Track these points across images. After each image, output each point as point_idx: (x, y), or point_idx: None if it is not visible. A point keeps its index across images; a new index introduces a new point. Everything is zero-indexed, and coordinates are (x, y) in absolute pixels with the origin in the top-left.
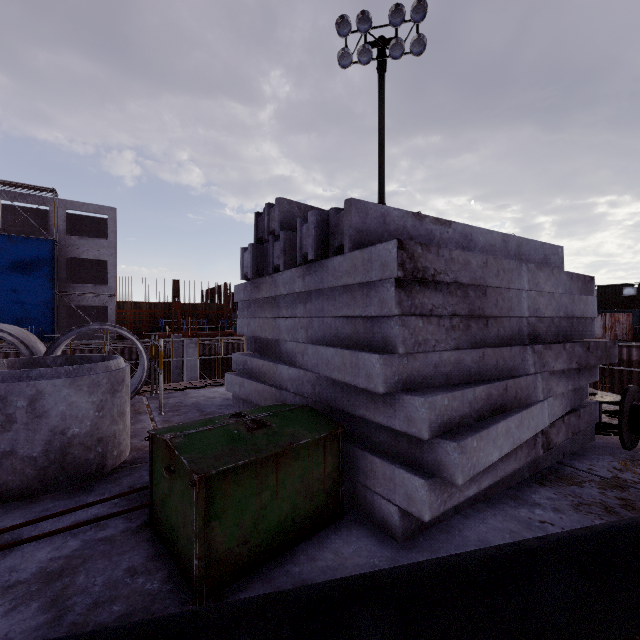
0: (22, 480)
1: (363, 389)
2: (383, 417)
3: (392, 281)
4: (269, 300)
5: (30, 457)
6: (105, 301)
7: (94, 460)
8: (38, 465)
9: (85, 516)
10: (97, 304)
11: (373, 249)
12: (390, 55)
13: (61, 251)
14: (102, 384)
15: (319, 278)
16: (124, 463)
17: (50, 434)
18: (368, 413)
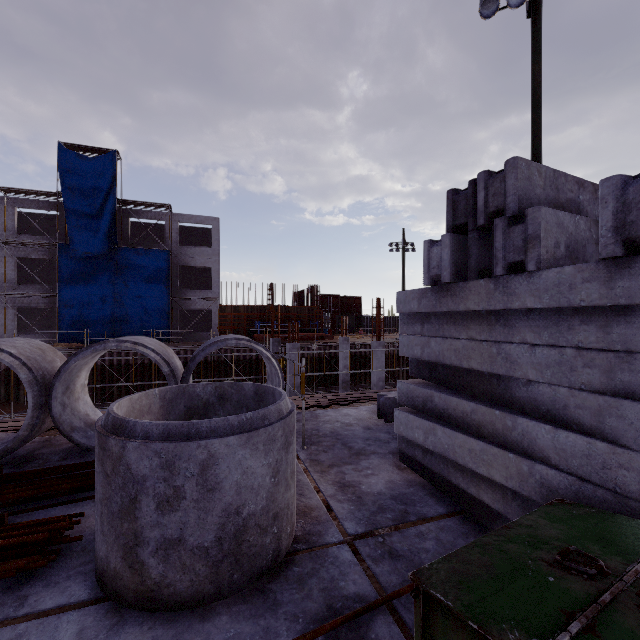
0: (191, 580)
1: None
2: None
3: None
4: (480, 314)
5: (201, 548)
6: (210, 305)
7: (269, 546)
8: (210, 559)
9: None
10: (203, 308)
11: None
12: None
13: (175, 260)
14: (277, 438)
15: None
16: (297, 542)
17: (223, 514)
18: None
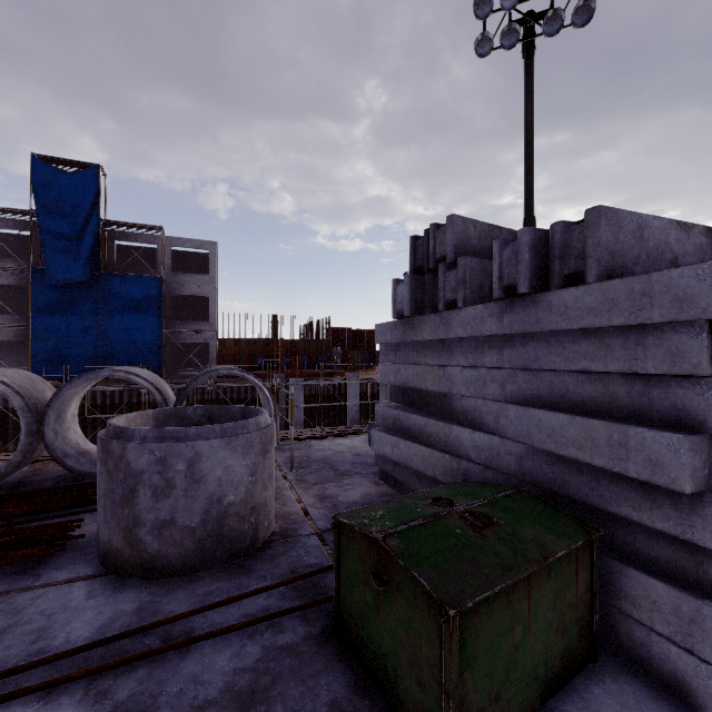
0: (181, 553)
1: (626, 477)
2: (673, 524)
3: (701, 324)
4: (432, 343)
5: (189, 528)
6: (207, 338)
7: (248, 532)
8: (196, 537)
9: (254, 608)
10: (200, 341)
11: (655, 276)
12: (543, 32)
13: (167, 288)
14: (255, 444)
15: (532, 317)
16: (274, 535)
17: (207, 502)
18: (637, 513)
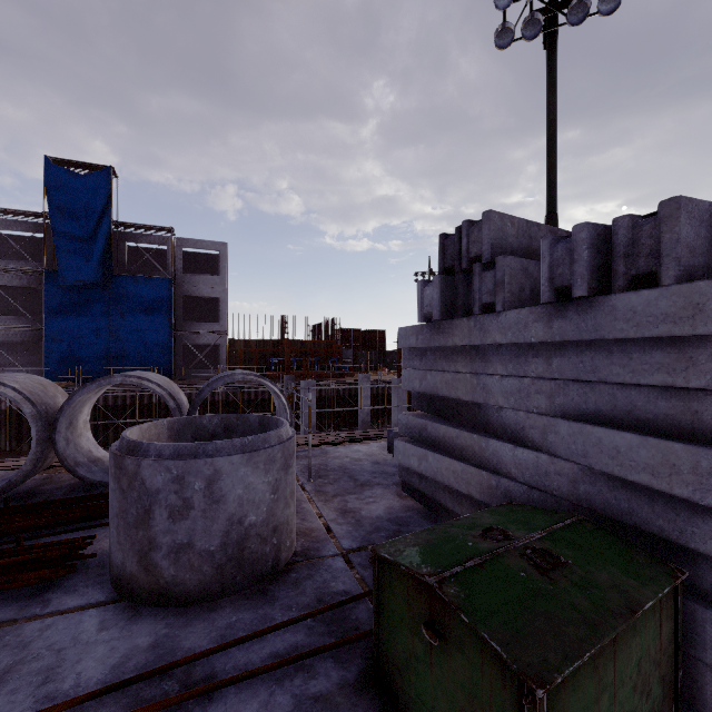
0: (199, 579)
1: None
2: None
3: None
4: (464, 349)
5: (207, 551)
6: (217, 339)
7: (269, 554)
8: (215, 561)
9: (281, 646)
10: (210, 342)
11: None
12: (567, 21)
13: (178, 290)
14: (277, 459)
15: (589, 323)
16: (296, 555)
17: (227, 523)
18: None
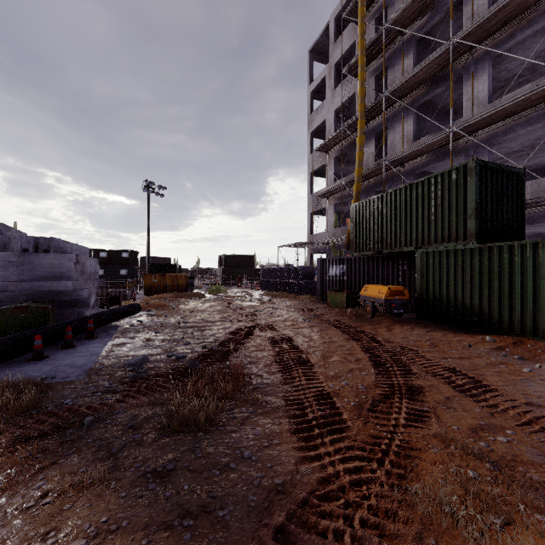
0: None
1: (59, 292)
2: (69, 297)
3: (73, 263)
4: None
5: None
6: None
7: None
8: None
9: None
10: None
11: (66, 254)
12: None
13: None
14: None
15: (33, 258)
16: None
17: None
18: (62, 298)
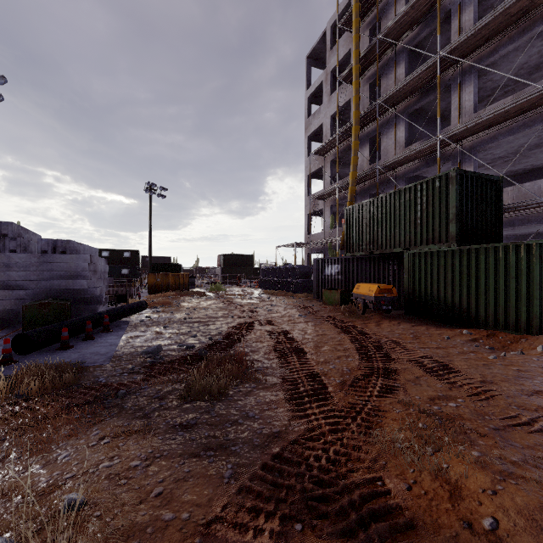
0: None
1: (75, 290)
2: (83, 295)
3: (88, 263)
4: None
5: None
6: None
7: None
8: None
9: None
10: None
11: (81, 255)
12: None
13: None
14: None
15: (51, 259)
16: None
17: None
18: (77, 295)
